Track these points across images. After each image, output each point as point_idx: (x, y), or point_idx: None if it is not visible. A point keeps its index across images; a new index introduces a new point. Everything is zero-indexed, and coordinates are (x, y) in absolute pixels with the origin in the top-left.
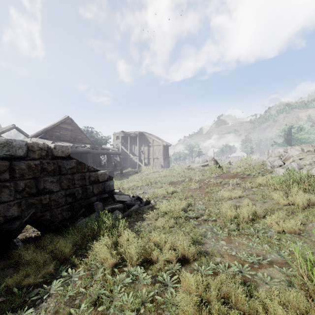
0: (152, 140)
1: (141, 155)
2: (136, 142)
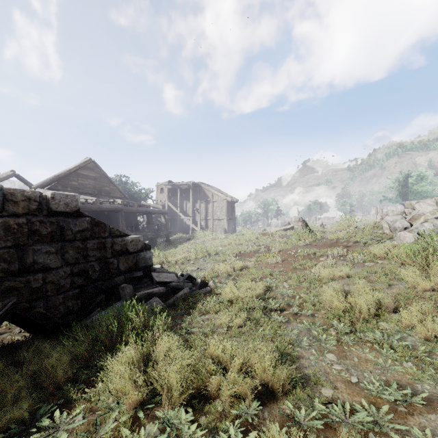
0: (212, 193)
1: (195, 215)
2: (189, 197)
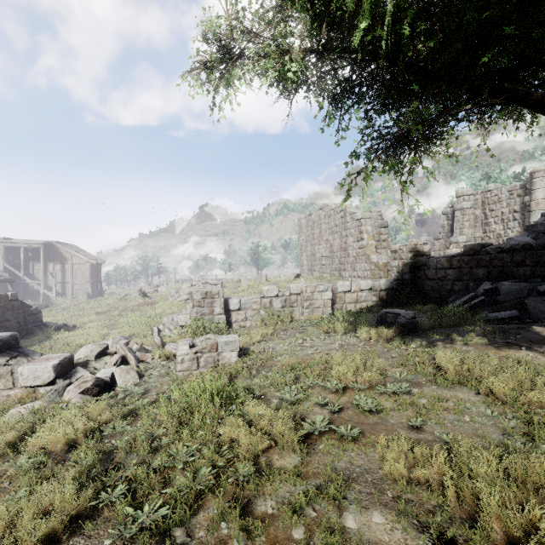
0: (71, 255)
1: (47, 279)
2: (38, 257)
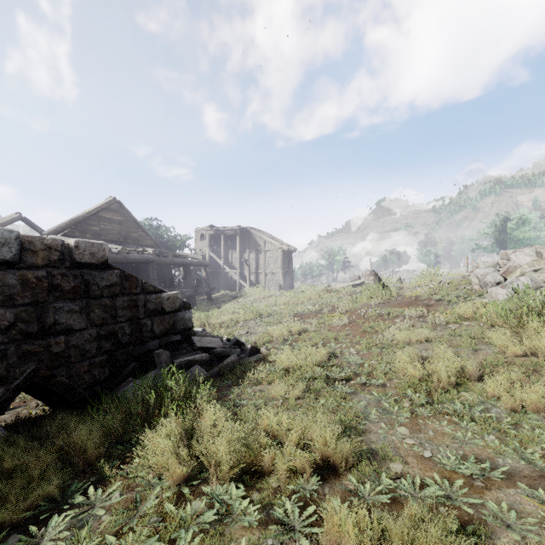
0: (264, 240)
1: (243, 268)
2: (235, 245)
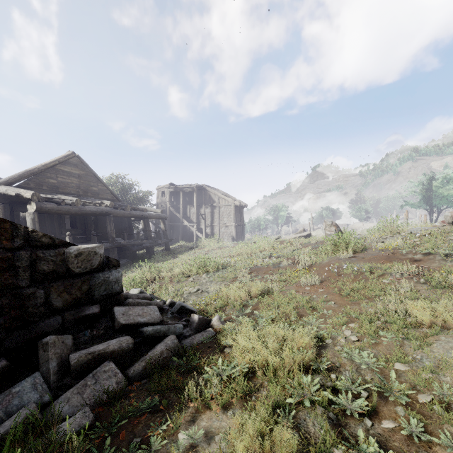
0: (218, 197)
1: (200, 222)
2: (193, 201)
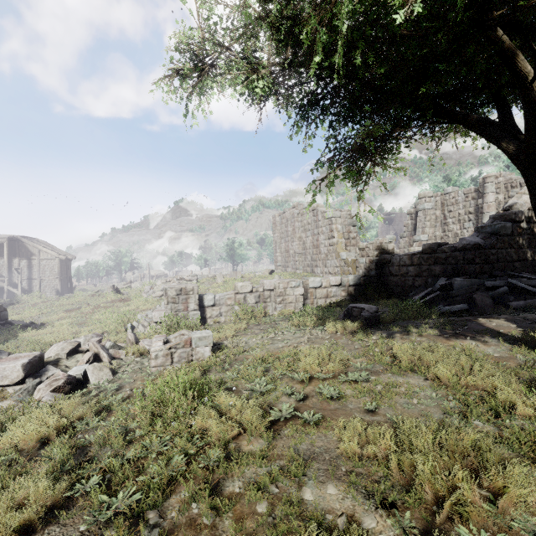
0: (39, 250)
1: (12, 275)
2: (2, 252)
